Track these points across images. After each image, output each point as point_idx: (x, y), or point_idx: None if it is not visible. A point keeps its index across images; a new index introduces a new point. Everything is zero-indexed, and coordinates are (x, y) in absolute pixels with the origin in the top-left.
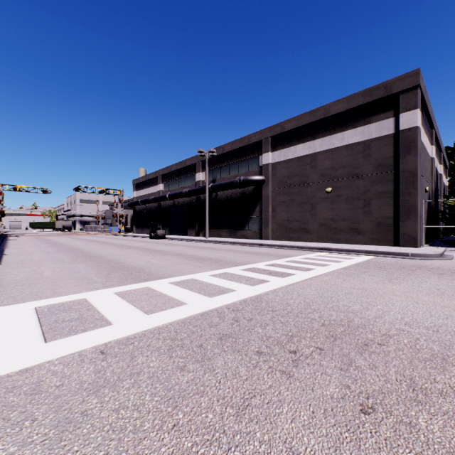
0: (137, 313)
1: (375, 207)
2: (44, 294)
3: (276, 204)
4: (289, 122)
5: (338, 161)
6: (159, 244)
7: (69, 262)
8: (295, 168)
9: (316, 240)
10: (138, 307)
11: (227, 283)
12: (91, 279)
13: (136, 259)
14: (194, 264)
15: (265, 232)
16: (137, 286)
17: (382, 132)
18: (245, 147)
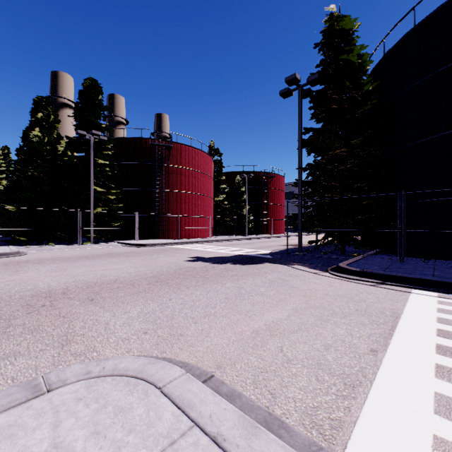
0: None
1: None
2: None
3: None
4: None
5: None
6: None
7: None
8: None
9: None
10: None
11: None
12: None
13: None
14: None
15: None
16: None
17: None
18: None
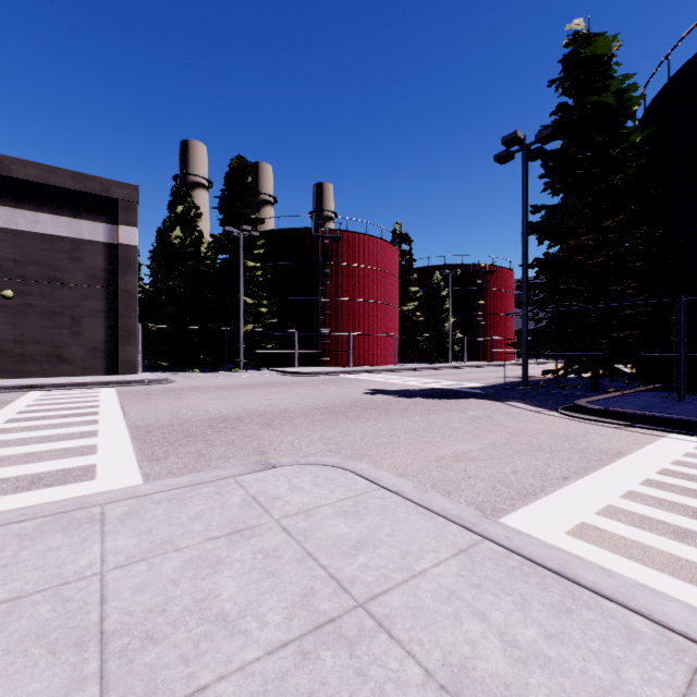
0: (83, 458)
1: (88, 327)
2: None
3: None
4: None
5: (27, 252)
6: None
7: None
8: None
9: None
10: (59, 459)
11: (59, 430)
12: None
13: None
14: None
15: None
16: None
17: (97, 236)
18: None
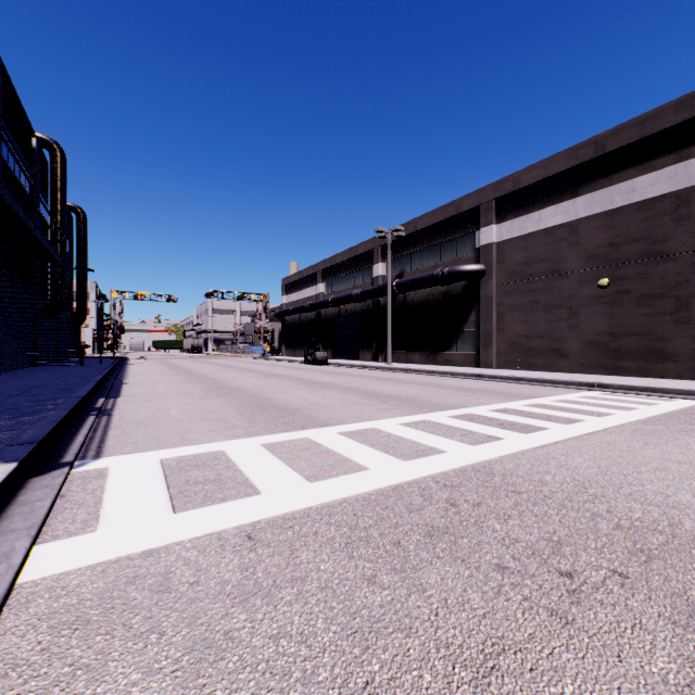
0: (295, 479)
1: None
2: (171, 441)
3: (504, 309)
4: (528, 172)
5: (621, 231)
6: (319, 373)
7: (200, 396)
8: (539, 247)
9: (578, 370)
10: (295, 469)
11: (429, 438)
12: (229, 421)
13: (289, 394)
14: (373, 405)
15: (485, 356)
16: (292, 436)
17: None
18: (451, 219)
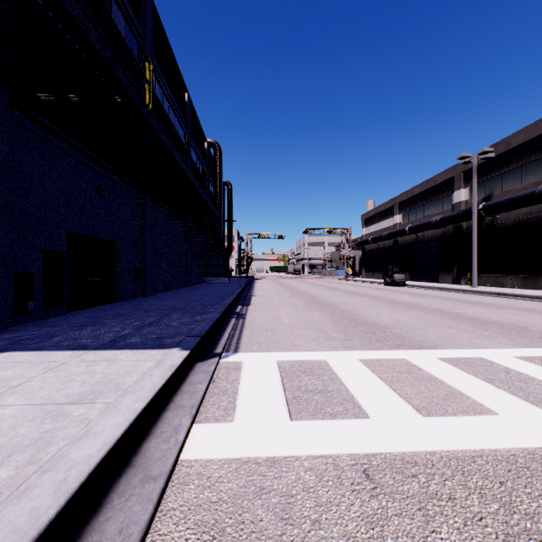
0: (403, 407)
1: None
2: (284, 345)
3: None
4: None
5: None
6: (399, 294)
7: (302, 309)
8: None
9: None
10: (400, 394)
11: None
12: (327, 333)
13: (374, 311)
14: (471, 331)
15: None
16: (388, 355)
17: None
18: None
